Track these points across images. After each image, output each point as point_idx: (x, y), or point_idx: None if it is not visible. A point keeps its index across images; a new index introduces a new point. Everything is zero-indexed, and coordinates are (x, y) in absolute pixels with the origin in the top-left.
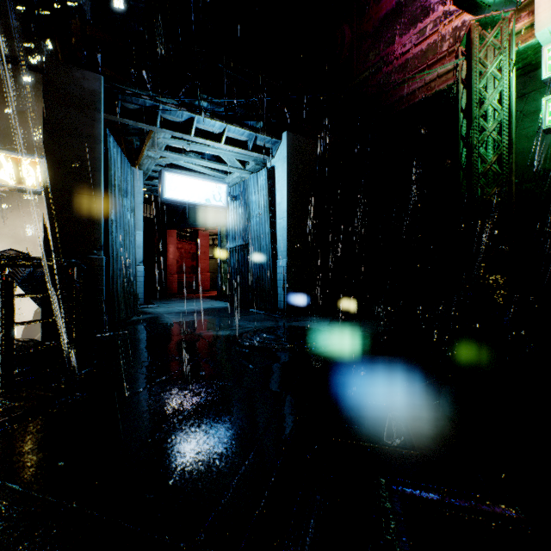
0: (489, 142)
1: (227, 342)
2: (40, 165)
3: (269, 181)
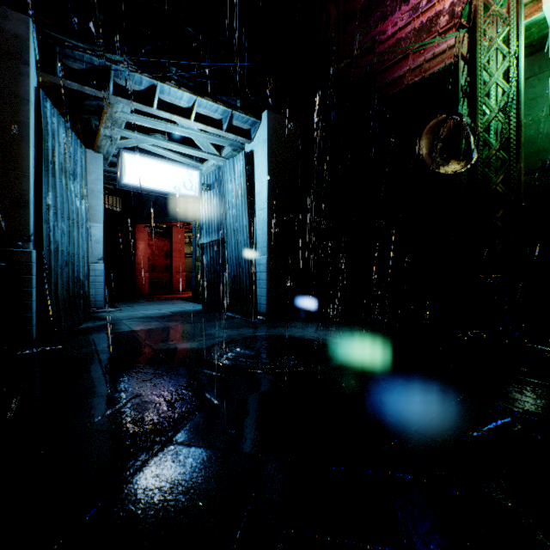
0: (491, 127)
1: (190, 359)
2: None
3: (248, 167)
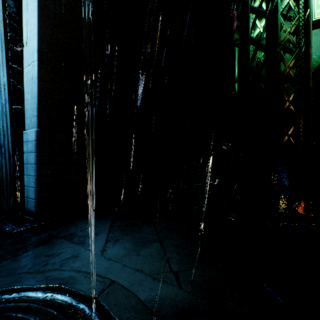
0: None
1: None
2: None
3: (8, 0)
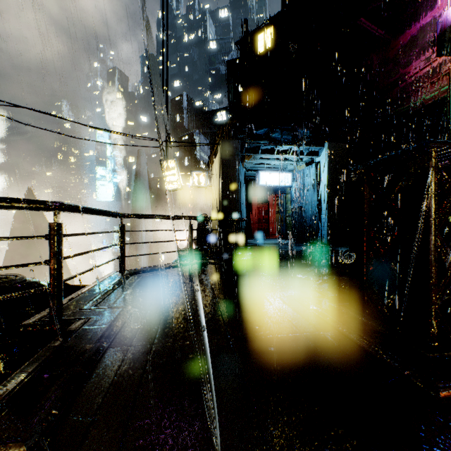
0: None
1: (295, 252)
2: (207, 175)
3: (317, 170)
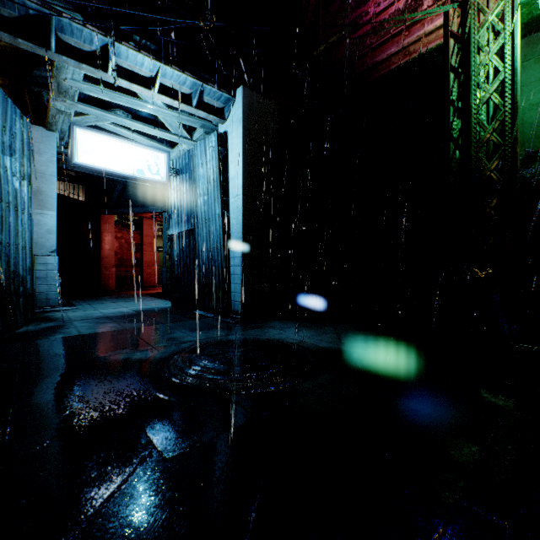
0: (482, 111)
1: (141, 376)
2: None
3: (221, 149)
